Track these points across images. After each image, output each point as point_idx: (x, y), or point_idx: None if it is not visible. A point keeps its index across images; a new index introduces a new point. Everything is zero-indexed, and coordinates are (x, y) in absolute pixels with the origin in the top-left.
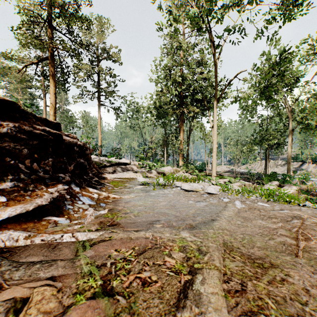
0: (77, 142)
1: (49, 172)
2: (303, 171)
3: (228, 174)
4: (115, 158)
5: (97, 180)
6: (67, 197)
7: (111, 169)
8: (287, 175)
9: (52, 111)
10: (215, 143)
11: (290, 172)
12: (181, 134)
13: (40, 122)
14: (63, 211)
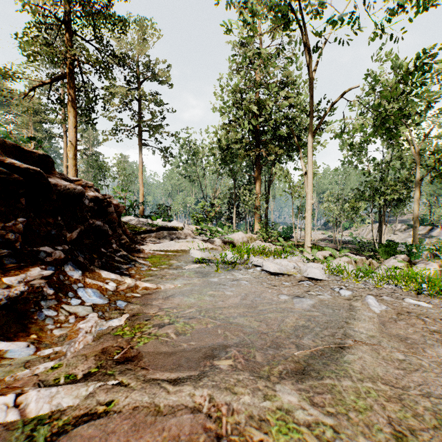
0: (84, 190)
1: (16, 244)
2: (433, 239)
3: (325, 244)
4: (162, 221)
5: (125, 254)
6: (48, 292)
7: (154, 236)
8: (413, 245)
9: (71, 152)
10: (310, 198)
11: (416, 241)
12: (257, 186)
13: (4, 149)
14: (31, 323)
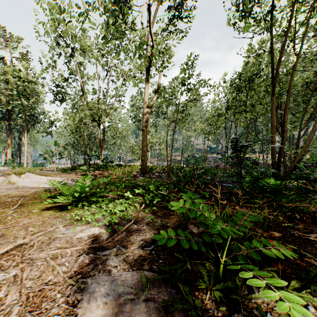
0: None
1: None
2: None
3: None
4: None
5: None
6: None
7: None
8: None
9: None
10: (26, 152)
11: None
12: (10, 140)
13: None
14: None
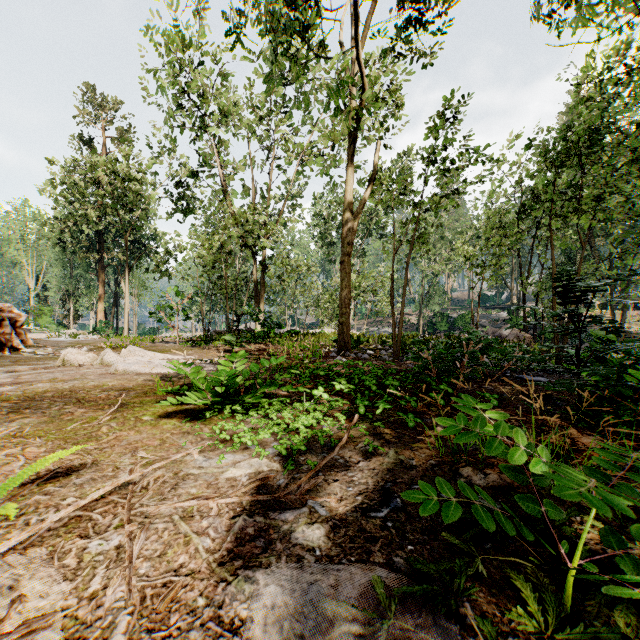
0: None
1: None
2: None
3: None
4: None
5: None
6: None
7: None
8: None
9: None
10: (127, 308)
11: None
12: (101, 287)
13: None
14: None
